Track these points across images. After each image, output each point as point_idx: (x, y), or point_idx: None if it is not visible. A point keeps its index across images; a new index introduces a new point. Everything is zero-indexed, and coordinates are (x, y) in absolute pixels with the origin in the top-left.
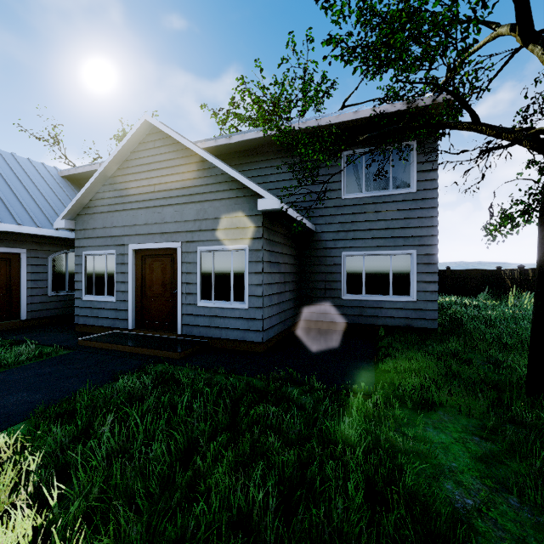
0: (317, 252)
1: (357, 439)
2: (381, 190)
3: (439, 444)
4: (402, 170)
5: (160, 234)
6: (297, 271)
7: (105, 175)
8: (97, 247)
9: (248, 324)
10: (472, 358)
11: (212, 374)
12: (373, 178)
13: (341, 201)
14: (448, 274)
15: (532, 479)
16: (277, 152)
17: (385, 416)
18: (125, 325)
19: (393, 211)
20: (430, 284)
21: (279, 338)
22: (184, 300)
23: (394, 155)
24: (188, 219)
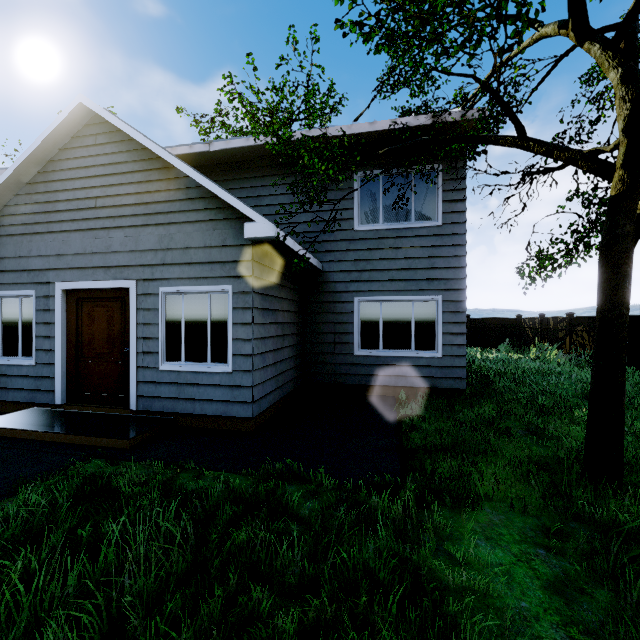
0: (324, 297)
1: (388, 577)
2: (401, 222)
3: (497, 567)
4: (426, 198)
5: (104, 268)
6: (300, 321)
7: (18, 180)
8: (5, 286)
9: (232, 393)
10: (509, 426)
11: (175, 472)
12: (392, 207)
13: (354, 234)
14: (468, 324)
15: (639, 630)
16: (274, 168)
17: (420, 524)
18: (50, 399)
19: (416, 247)
20: (457, 336)
21: (275, 409)
22: (139, 362)
23: (417, 180)
24: (146, 248)
